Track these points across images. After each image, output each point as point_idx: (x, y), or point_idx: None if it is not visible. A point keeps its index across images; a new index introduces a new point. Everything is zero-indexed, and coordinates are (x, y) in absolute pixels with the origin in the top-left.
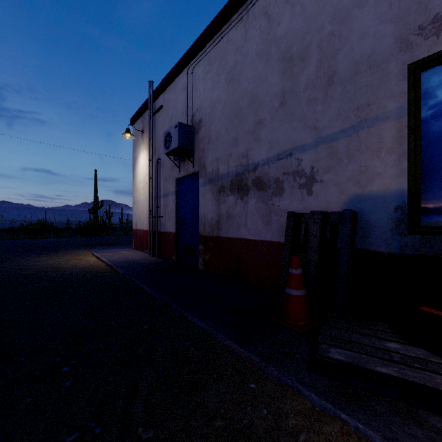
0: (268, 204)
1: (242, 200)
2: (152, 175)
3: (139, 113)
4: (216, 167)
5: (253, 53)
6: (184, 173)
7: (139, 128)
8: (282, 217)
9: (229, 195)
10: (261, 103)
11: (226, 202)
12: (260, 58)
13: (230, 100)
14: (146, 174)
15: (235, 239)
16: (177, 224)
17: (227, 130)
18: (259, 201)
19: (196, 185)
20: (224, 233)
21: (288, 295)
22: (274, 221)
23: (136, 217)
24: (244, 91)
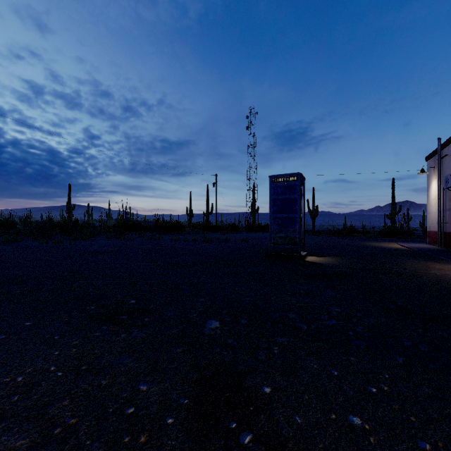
0: None
1: None
2: (439, 197)
3: (431, 155)
4: None
5: None
6: None
7: (431, 164)
8: None
9: None
10: None
11: None
12: None
13: None
14: (436, 195)
15: None
16: None
17: None
18: None
19: None
20: None
21: None
22: None
23: (429, 223)
24: None
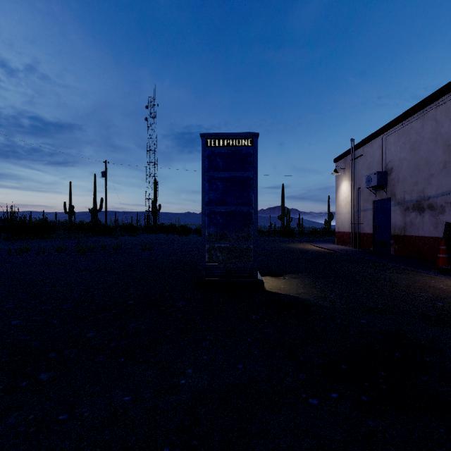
0: (436, 218)
1: (420, 215)
2: (353, 197)
3: (342, 157)
4: (403, 196)
5: (427, 138)
6: (379, 198)
7: (341, 166)
8: (444, 225)
9: (412, 212)
10: (432, 165)
11: (410, 216)
12: (431, 141)
13: (412, 160)
14: (348, 196)
15: (416, 236)
16: (373, 228)
17: (410, 176)
18: (430, 216)
19: (388, 205)
20: (408, 233)
21: (437, 257)
22: (439, 227)
23: (338, 224)
24: (421, 157)
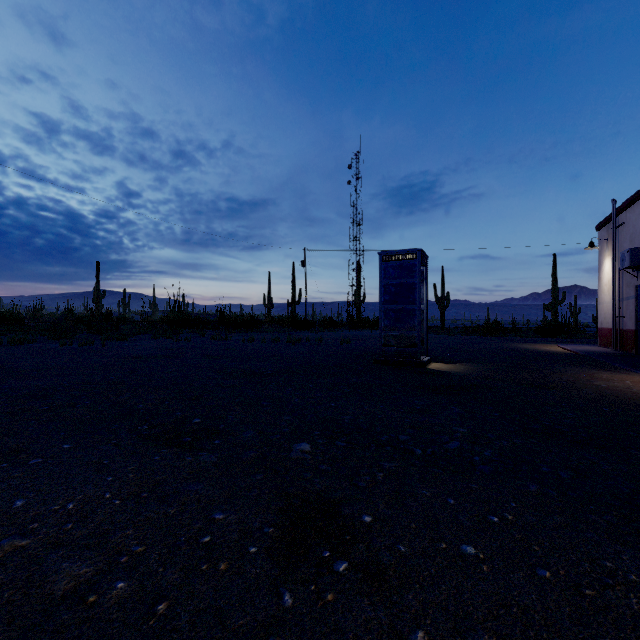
0: None
1: None
2: (614, 281)
3: (604, 223)
4: None
5: None
6: None
7: (603, 236)
8: None
9: None
10: None
11: None
12: None
13: None
14: (610, 278)
15: None
16: (636, 323)
17: None
18: None
19: None
20: None
21: None
22: None
23: (601, 317)
24: None
